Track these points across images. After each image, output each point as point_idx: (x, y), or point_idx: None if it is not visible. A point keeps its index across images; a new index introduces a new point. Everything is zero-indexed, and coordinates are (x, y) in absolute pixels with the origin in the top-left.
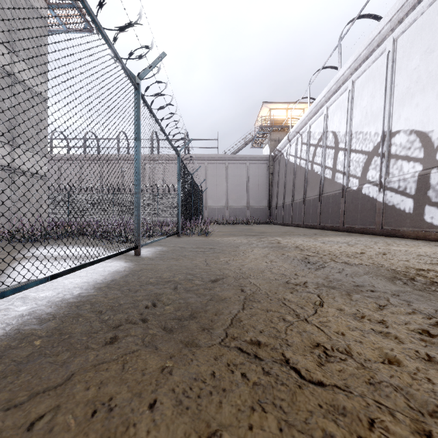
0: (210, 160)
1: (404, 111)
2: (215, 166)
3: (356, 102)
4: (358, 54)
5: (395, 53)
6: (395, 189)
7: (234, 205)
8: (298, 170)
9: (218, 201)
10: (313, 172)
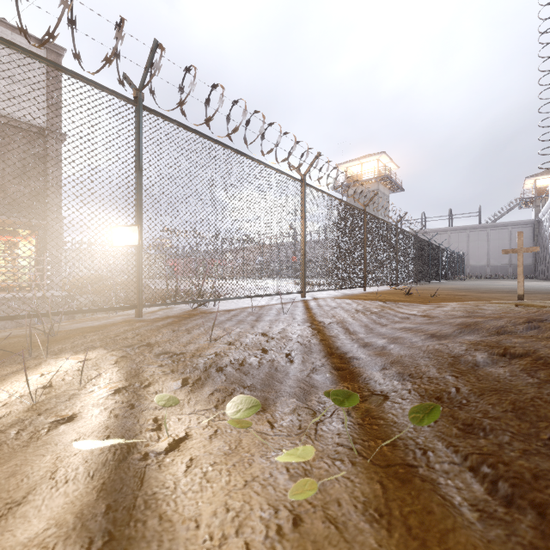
0: (471, 229)
1: None
2: (476, 233)
3: None
4: None
5: None
6: None
7: (495, 264)
8: (545, 239)
9: (479, 261)
10: (548, 245)
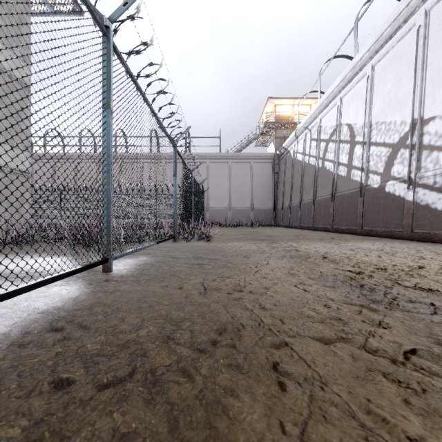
0: (212, 159)
1: (441, 94)
2: (217, 165)
3: (376, 89)
4: (380, 33)
5: (428, 26)
6: (429, 186)
7: (237, 206)
8: (306, 168)
9: (221, 202)
10: (324, 170)
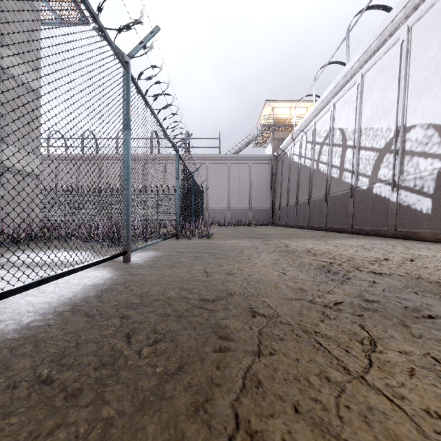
0: (211, 160)
1: (421, 104)
2: (216, 166)
3: (365, 96)
4: (369, 45)
5: (410, 42)
6: (410, 188)
7: (236, 206)
8: (302, 169)
9: (220, 202)
10: (318, 172)
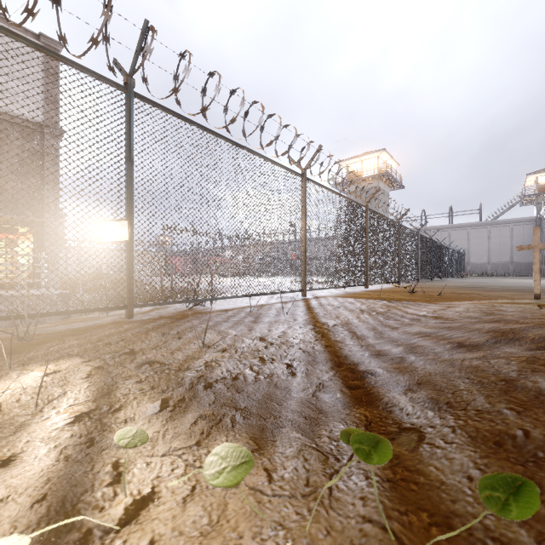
0: (472, 226)
1: None
2: (477, 231)
3: None
4: None
5: None
6: None
7: (496, 261)
8: None
9: (480, 258)
10: None
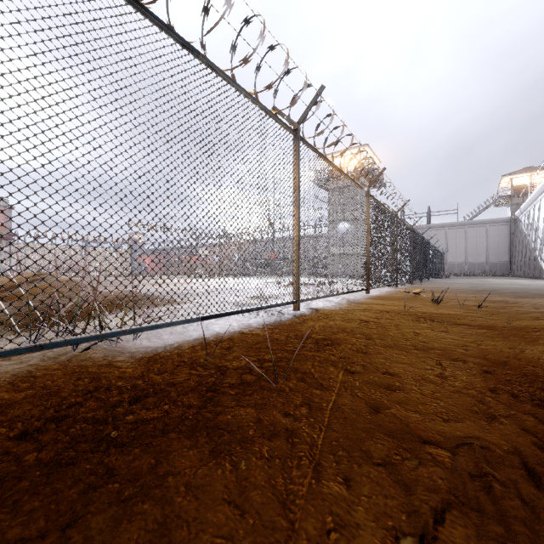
0: (450, 226)
1: None
2: (454, 231)
3: (540, 211)
4: (538, 190)
5: None
6: (542, 260)
7: (473, 261)
8: (524, 237)
9: (457, 258)
10: (529, 242)
